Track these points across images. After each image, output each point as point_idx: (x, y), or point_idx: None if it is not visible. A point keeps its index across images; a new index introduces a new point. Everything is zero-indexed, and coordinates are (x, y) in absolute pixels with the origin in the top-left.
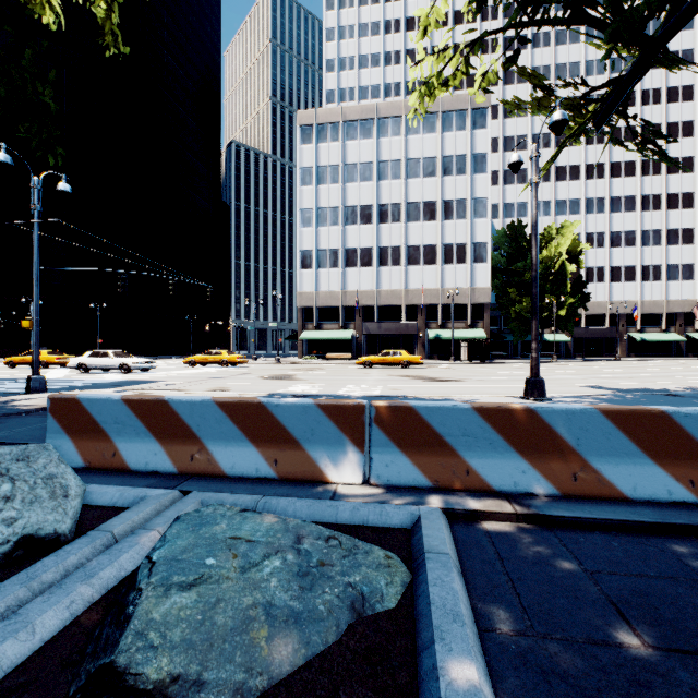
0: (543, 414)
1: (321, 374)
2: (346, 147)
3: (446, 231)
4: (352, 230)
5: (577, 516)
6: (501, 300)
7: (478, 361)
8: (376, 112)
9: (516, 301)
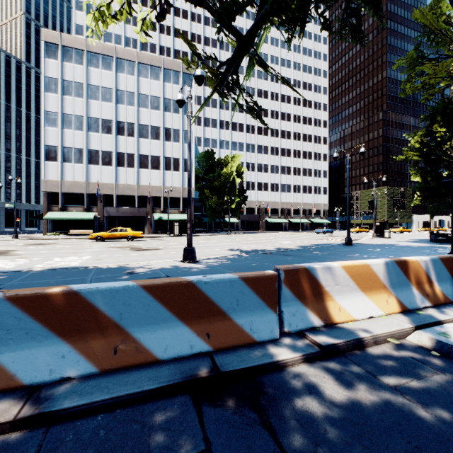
0: (88, 295)
1: (46, 248)
2: (89, 71)
3: (167, 148)
4: (95, 136)
5: (87, 402)
6: (201, 196)
7: (186, 234)
8: (115, 53)
9: (209, 198)
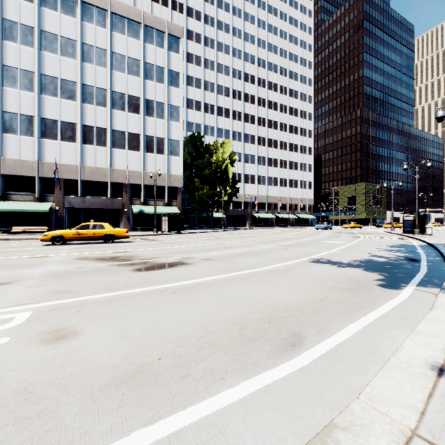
0: None
1: None
2: (43, 13)
3: (148, 125)
4: (51, 101)
5: None
6: (189, 186)
7: (175, 232)
8: None
9: (199, 188)
